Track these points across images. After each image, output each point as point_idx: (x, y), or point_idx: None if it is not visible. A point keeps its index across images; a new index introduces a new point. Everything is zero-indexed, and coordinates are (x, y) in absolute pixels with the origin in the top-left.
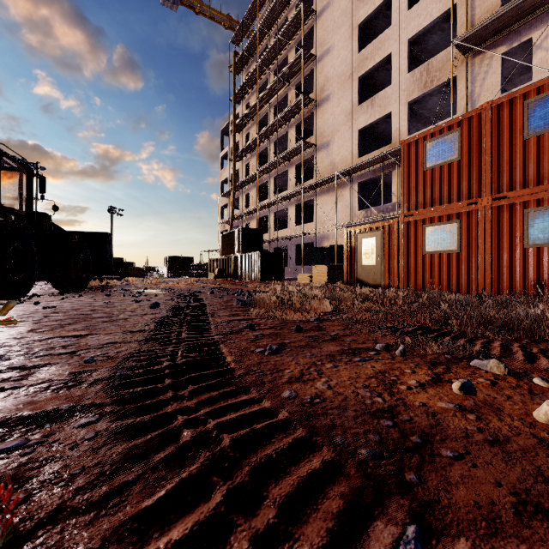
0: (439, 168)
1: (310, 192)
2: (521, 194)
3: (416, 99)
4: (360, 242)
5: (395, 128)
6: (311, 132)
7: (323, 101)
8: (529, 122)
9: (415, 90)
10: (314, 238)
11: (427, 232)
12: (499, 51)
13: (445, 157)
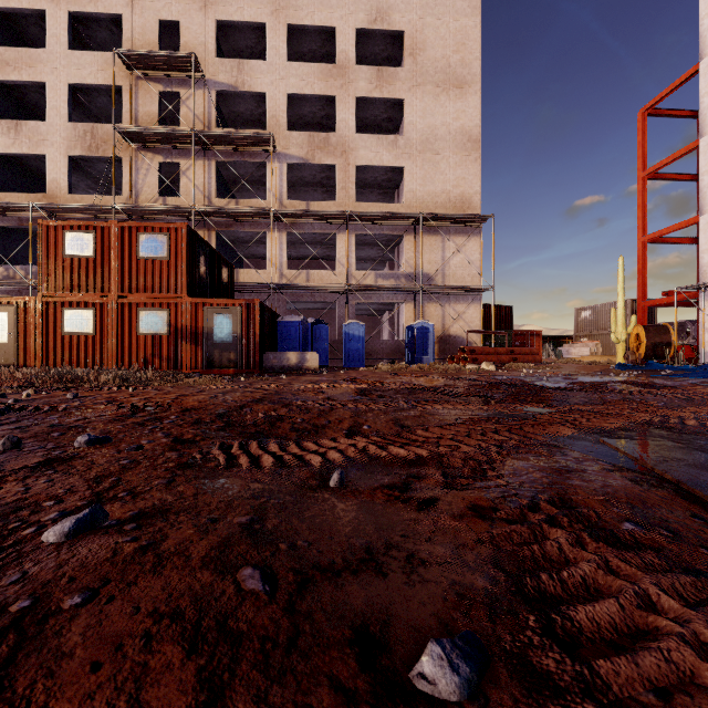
0: (78, 259)
1: None
2: (136, 297)
3: (80, 157)
4: None
5: (52, 177)
6: None
7: None
8: (141, 248)
9: (78, 147)
10: None
11: (67, 314)
12: (158, 159)
13: (84, 251)
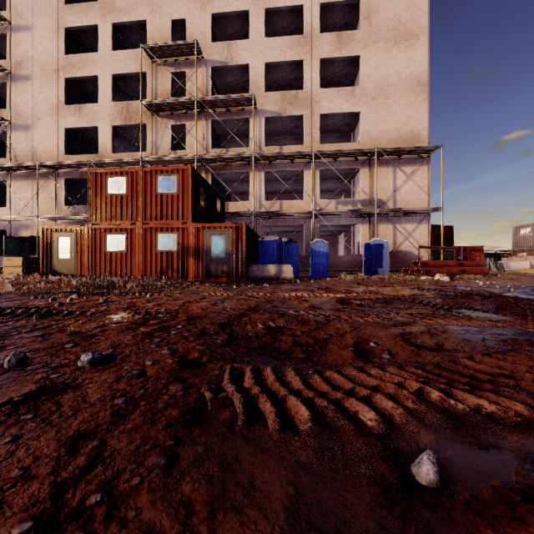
0: (116, 197)
1: (1, 172)
2: (155, 223)
3: (119, 126)
4: (57, 239)
5: (101, 142)
6: (4, 101)
7: (21, 78)
8: (158, 186)
9: (118, 119)
10: (7, 226)
11: (108, 237)
12: (171, 122)
13: (119, 191)
